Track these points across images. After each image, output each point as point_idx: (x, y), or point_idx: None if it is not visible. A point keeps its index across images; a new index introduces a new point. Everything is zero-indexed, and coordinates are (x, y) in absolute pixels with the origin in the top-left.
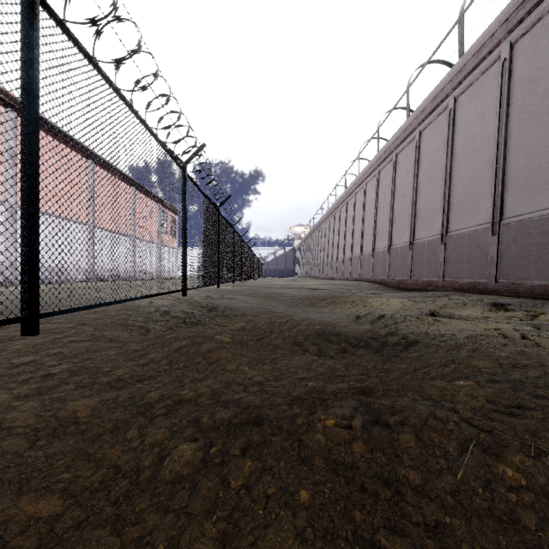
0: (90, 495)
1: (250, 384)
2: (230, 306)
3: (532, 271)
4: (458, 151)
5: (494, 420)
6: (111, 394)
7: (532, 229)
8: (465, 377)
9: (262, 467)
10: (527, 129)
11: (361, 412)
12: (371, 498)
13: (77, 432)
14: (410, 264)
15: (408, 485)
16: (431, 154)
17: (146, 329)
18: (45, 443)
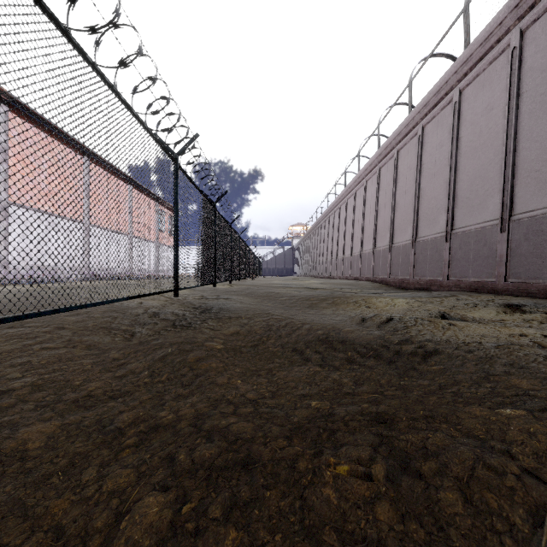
0: None
1: (242, 403)
2: (225, 307)
3: (545, 270)
4: (464, 145)
5: None
6: (76, 416)
7: (545, 225)
8: (510, 403)
9: (250, 542)
10: (539, 119)
11: (383, 453)
12: None
13: (21, 472)
14: (412, 263)
15: None
16: (435, 149)
17: (131, 334)
18: None
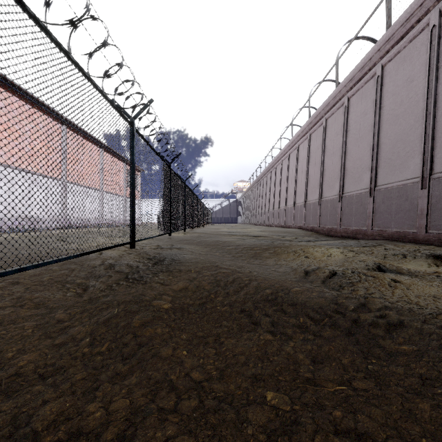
0: None
1: (186, 389)
2: (176, 258)
3: None
4: (386, 113)
5: None
6: None
7: None
8: None
9: None
10: None
11: None
12: None
13: None
14: (339, 214)
15: None
16: (359, 117)
17: (84, 288)
18: None
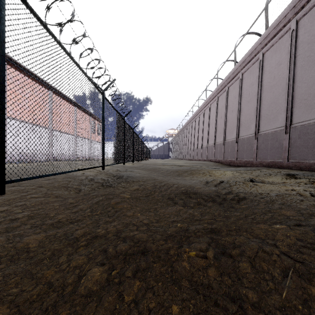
0: (29, 305)
1: (141, 225)
2: (130, 176)
3: (310, 155)
4: (265, 84)
5: (304, 254)
6: (53, 231)
7: (309, 130)
8: (279, 222)
9: (146, 286)
10: (306, 70)
11: (213, 246)
12: (223, 312)
13: (27, 258)
14: (236, 151)
15: (248, 301)
16: (249, 87)
17: (79, 190)
18: (4, 266)
